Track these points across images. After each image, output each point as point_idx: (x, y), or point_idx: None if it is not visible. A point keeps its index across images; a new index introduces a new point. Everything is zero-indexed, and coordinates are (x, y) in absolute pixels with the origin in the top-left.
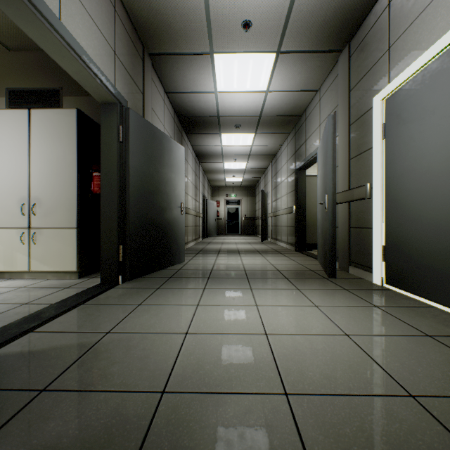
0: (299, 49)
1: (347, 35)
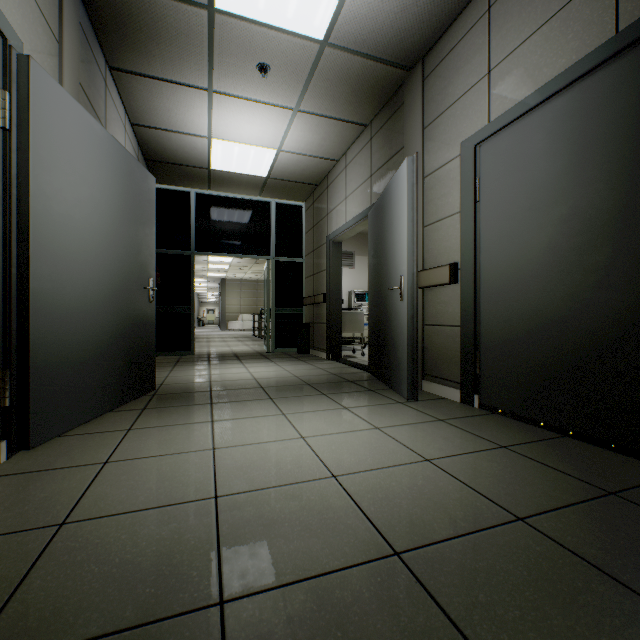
0: (172, 3)
1: (98, 6)
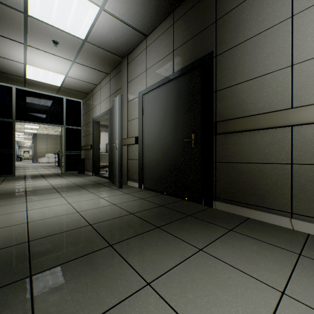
0: (3, 6)
1: None
